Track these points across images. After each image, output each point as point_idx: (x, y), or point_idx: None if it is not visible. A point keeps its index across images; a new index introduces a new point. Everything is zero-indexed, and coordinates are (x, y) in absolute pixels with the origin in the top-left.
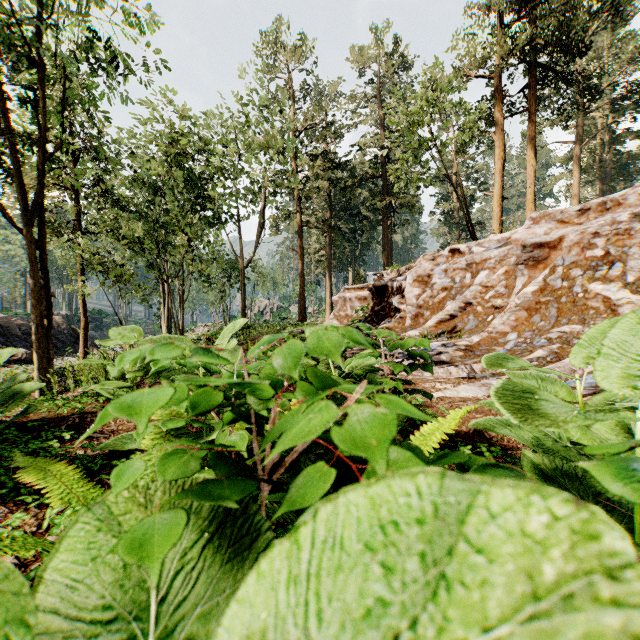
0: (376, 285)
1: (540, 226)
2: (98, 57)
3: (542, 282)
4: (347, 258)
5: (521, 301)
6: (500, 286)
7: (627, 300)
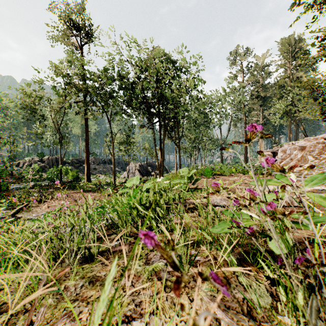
0: (271, 151)
1: (303, 142)
2: (196, 106)
3: (302, 154)
4: (271, 132)
5: (297, 159)
6: (298, 154)
7: (310, 159)
